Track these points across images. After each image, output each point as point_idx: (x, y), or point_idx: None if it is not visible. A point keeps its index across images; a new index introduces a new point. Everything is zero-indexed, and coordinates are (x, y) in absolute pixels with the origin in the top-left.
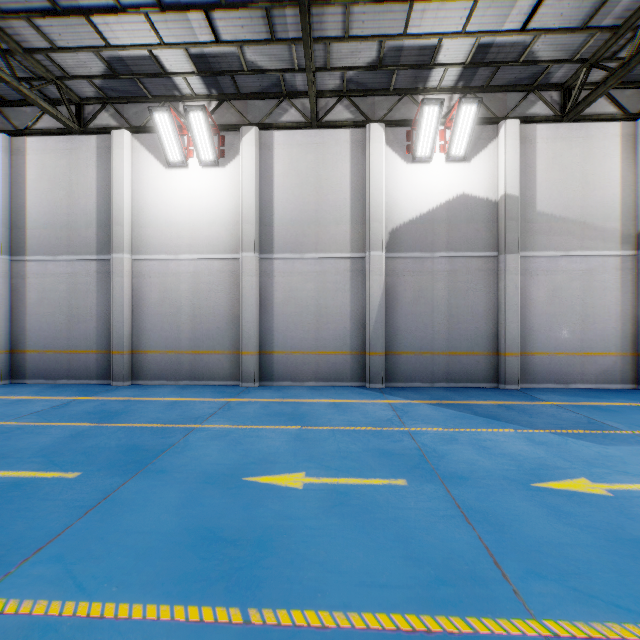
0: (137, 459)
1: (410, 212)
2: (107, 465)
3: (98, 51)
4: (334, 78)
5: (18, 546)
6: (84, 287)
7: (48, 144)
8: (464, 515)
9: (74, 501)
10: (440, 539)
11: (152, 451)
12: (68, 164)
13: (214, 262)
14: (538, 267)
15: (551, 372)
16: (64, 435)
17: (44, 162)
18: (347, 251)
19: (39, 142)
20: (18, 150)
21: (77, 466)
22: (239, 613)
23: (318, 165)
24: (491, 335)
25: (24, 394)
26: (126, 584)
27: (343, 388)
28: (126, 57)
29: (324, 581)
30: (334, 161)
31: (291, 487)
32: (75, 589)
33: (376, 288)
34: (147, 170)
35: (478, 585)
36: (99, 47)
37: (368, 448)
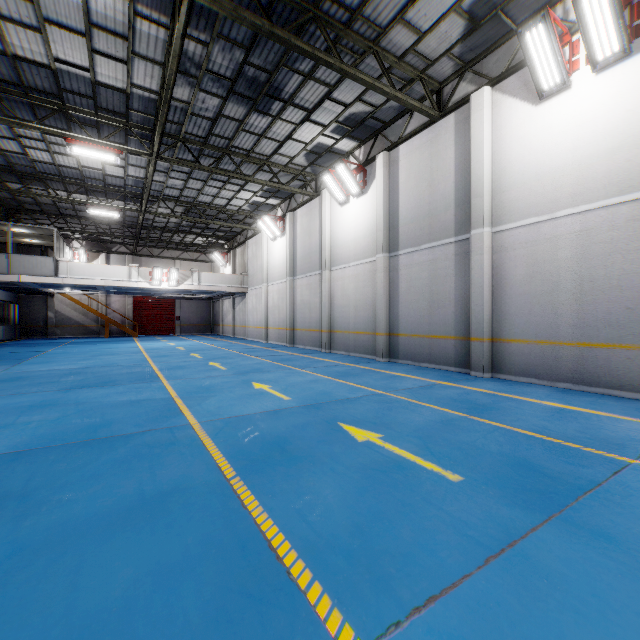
0: (539, 487)
1: None
2: (494, 479)
3: (459, 6)
4: None
5: (405, 569)
6: (443, 272)
7: (413, 144)
8: None
9: (463, 524)
10: None
11: (560, 482)
12: (429, 155)
13: (618, 208)
14: None
15: None
16: (434, 419)
17: (410, 162)
18: None
19: (407, 146)
20: (393, 161)
21: (455, 465)
22: None
23: None
24: None
25: (397, 371)
26: None
27: None
28: None
29: None
30: None
31: None
32: None
33: None
34: (510, 121)
35: None
36: None
37: None
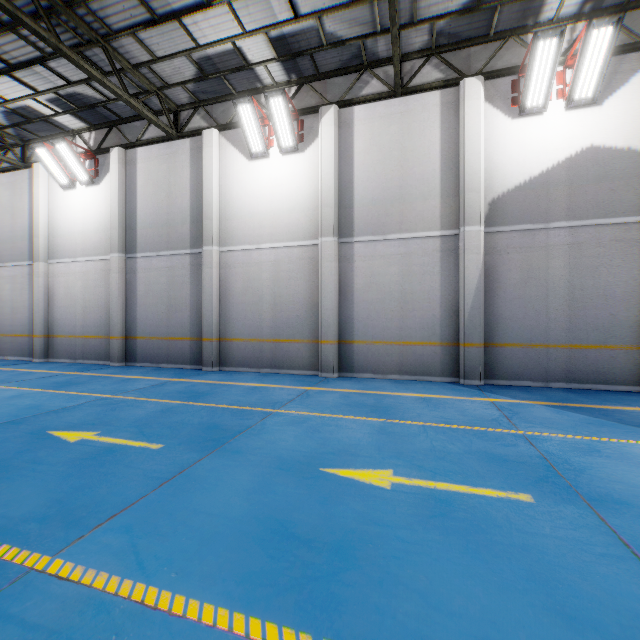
0: (215, 437)
1: (516, 177)
2: (187, 440)
3: (189, 54)
4: (421, 35)
5: (96, 509)
6: (180, 279)
7: (152, 152)
8: (639, 559)
9: (153, 472)
10: (606, 590)
11: (230, 431)
12: (168, 168)
13: (294, 249)
14: None
15: None
16: (156, 410)
17: (149, 169)
18: (436, 229)
19: (146, 151)
20: (130, 161)
21: (161, 438)
22: None
23: (402, 136)
24: (633, 324)
25: (132, 374)
26: (186, 572)
27: (432, 383)
28: (213, 55)
29: (427, 621)
30: (421, 129)
31: (376, 485)
32: (135, 567)
33: (472, 269)
34: (232, 165)
35: None
36: (190, 49)
37: (471, 450)
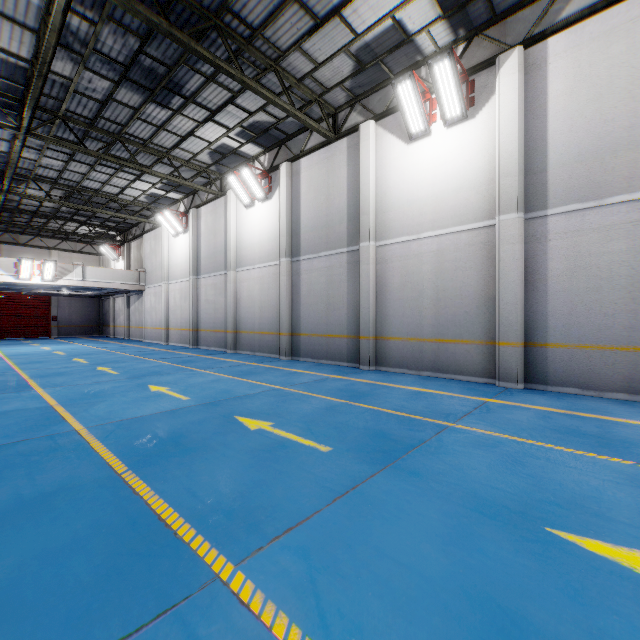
0: (384, 448)
1: None
2: (355, 447)
3: (348, 48)
4: None
5: (273, 515)
6: (338, 278)
7: (313, 159)
8: None
9: (324, 480)
10: None
11: (400, 443)
12: (326, 171)
13: (461, 235)
14: None
15: None
16: (320, 406)
17: (311, 176)
18: None
19: (308, 160)
20: (295, 172)
21: (329, 440)
22: None
23: (633, 54)
24: None
25: (297, 368)
26: None
27: None
28: (371, 41)
29: None
30: None
31: None
32: (317, 618)
33: None
34: (389, 153)
35: None
36: (349, 43)
37: None
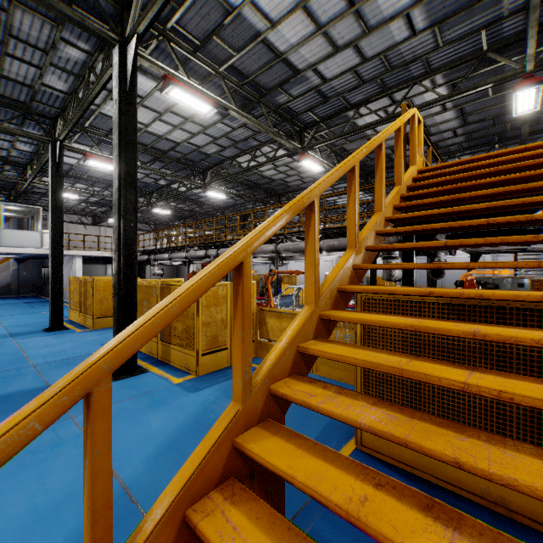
0: None
1: None
2: None
3: None
4: None
5: None
6: None
7: None
8: None
9: None
10: None
11: None
12: None
13: None
14: None
15: None
16: None
17: None
18: (532, 252)
19: None
20: None
21: None
22: None
23: None
24: None
25: None
26: None
27: None
28: None
29: None
30: None
31: None
32: None
33: None
34: None
35: None
36: None
37: None
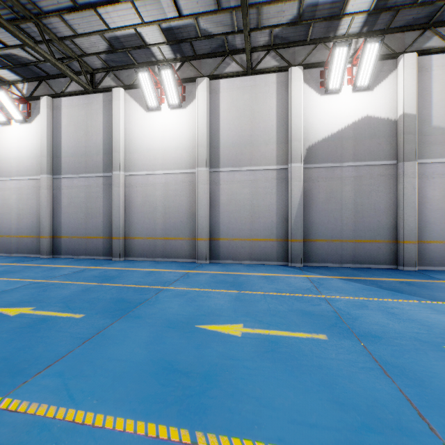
0: (122, 308)
1: (323, 132)
2: (102, 310)
3: (102, 34)
4: (264, 36)
5: (35, 362)
6: (95, 194)
7: (74, 101)
8: (382, 368)
9: (77, 334)
10: (362, 388)
11: (133, 303)
12: (85, 113)
13: (178, 175)
14: (433, 171)
15: (444, 257)
16: (78, 290)
17: (71, 113)
18: (274, 164)
19: (68, 100)
20: (56, 107)
21: (83, 310)
22: (188, 434)
23: (252, 102)
24: (391, 227)
25: (58, 264)
26: (104, 399)
27: (271, 266)
28: (120, 36)
29: (260, 414)
30: (264, 98)
31: (232, 334)
32: (67, 399)
33: (296, 191)
34: (134, 114)
35: (406, 435)
36: (103, 31)
37: (292, 309)
